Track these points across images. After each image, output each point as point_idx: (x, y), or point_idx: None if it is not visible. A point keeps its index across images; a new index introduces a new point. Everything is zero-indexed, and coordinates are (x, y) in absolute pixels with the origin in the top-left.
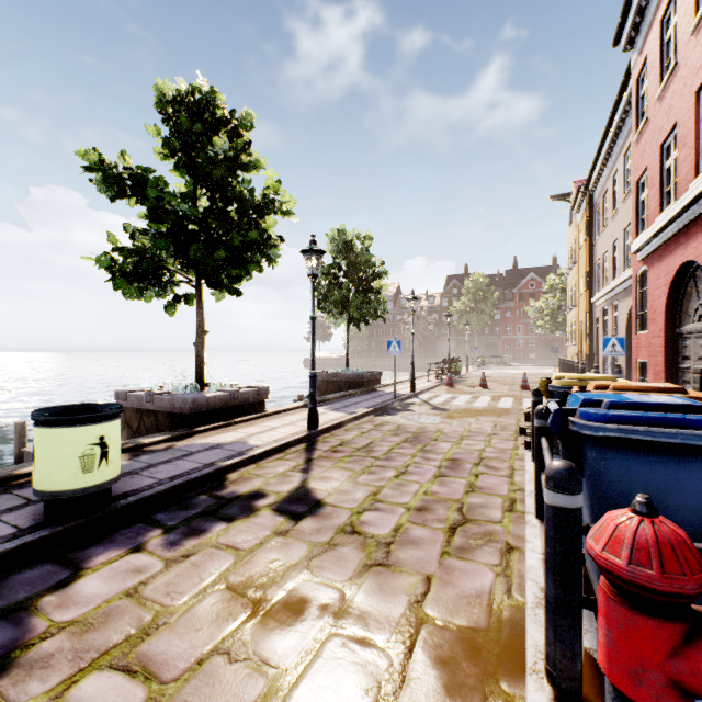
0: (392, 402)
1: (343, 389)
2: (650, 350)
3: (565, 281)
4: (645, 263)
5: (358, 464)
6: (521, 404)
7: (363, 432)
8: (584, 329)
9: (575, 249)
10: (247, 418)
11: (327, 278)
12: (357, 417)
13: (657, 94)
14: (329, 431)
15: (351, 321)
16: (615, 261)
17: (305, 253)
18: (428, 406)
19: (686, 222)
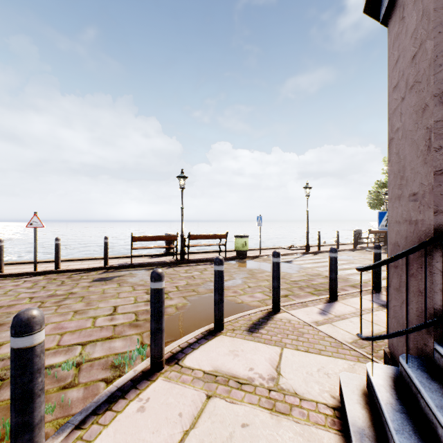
0: None
1: None
2: None
3: None
4: None
5: None
6: None
7: None
8: None
9: None
10: None
11: None
12: None
13: None
14: None
15: None
16: None
17: None
18: None
19: None
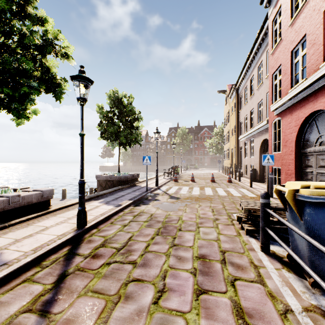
0: (145, 194)
1: (116, 185)
2: (284, 162)
3: (221, 131)
4: (279, 116)
5: (114, 279)
6: (217, 191)
7: (125, 225)
8: (233, 152)
9: (229, 115)
10: (26, 218)
11: (107, 119)
12: (121, 209)
13: (290, 22)
14: (97, 226)
15: (121, 145)
16: (252, 119)
17: (73, 79)
18: (167, 195)
19: (317, 87)
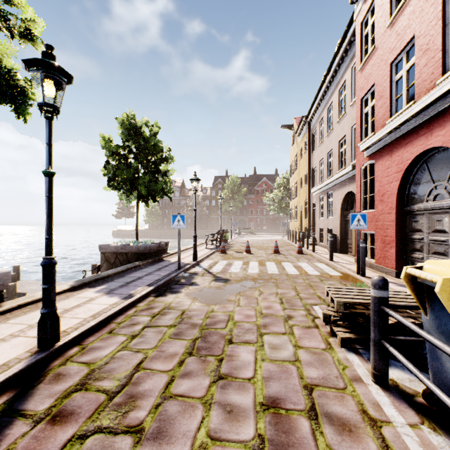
0: (176, 274)
1: (132, 260)
2: (379, 224)
3: (286, 182)
4: (372, 158)
5: None
6: (284, 268)
7: (133, 335)
8: (304, 211)
9: (297, 160)
10: None
11: (118, 158)
12: (132, 303)
13: (390, 21)
14: (82, 340)
15: (141, 199)
16: (330, 165)
17: (30, 68)
18: (210, 276)
19: (433, 113)
